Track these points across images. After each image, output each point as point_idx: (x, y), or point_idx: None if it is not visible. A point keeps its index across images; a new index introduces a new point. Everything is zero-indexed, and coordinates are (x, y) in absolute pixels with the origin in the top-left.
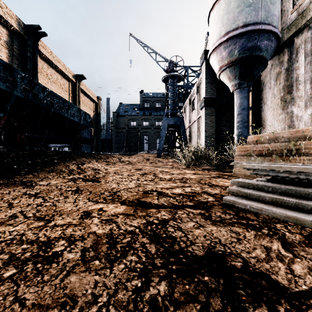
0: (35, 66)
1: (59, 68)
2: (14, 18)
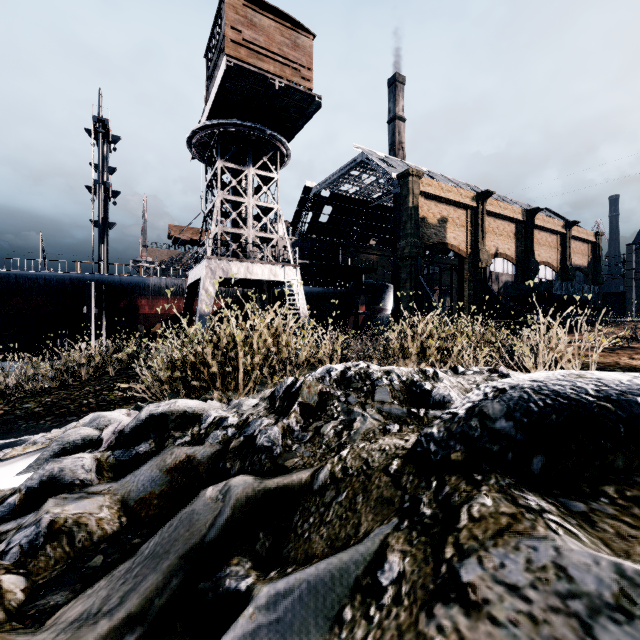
0: (532, 241)
1: (548, 228)
2: (520, 212)
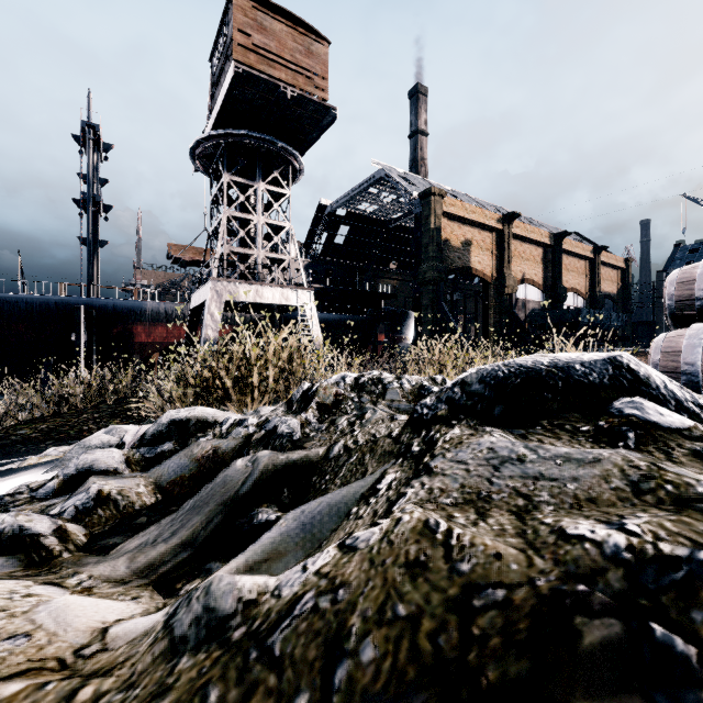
0: (560, 267)
1: (577, 253)
2: (547, 236)
